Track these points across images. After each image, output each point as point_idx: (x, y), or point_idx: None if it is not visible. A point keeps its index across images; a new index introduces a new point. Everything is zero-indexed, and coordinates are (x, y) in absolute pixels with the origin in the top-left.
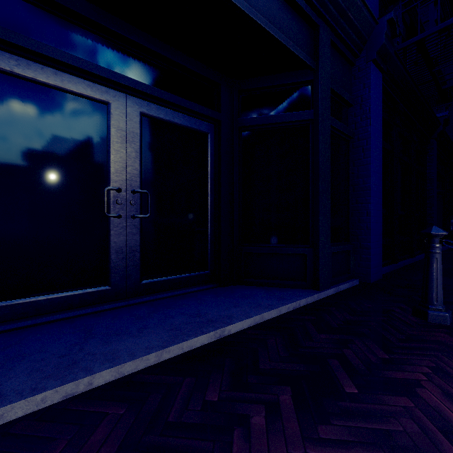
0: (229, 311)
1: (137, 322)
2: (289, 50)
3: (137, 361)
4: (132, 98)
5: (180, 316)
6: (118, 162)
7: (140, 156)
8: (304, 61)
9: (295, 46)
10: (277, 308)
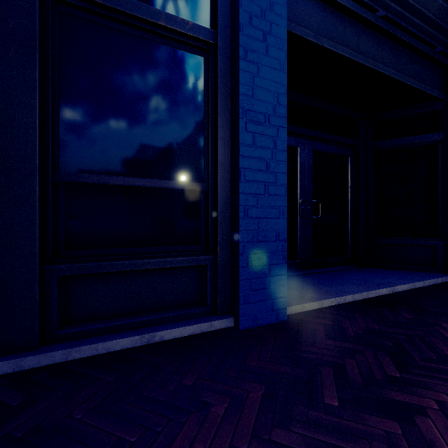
0: (386, 280)
1: (331, 281)
2: (426, 93)
3: (359, 294)
4: (309, 141)
5: (354, 280)
6: (302, 183)
7: (312, 178)
8: (437, 97)
9: (431, 89)
10: (422, 281)
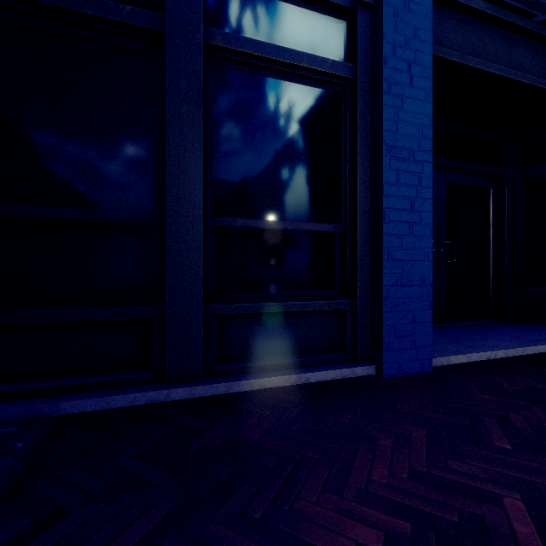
0: (545, 336)
1: (472, 335)
2: None
3: (513, 350)
4: (441, 172)
5: (502, 335)
6: (433, 222)
7: (445, 216)
8: None
9: None
10: None
